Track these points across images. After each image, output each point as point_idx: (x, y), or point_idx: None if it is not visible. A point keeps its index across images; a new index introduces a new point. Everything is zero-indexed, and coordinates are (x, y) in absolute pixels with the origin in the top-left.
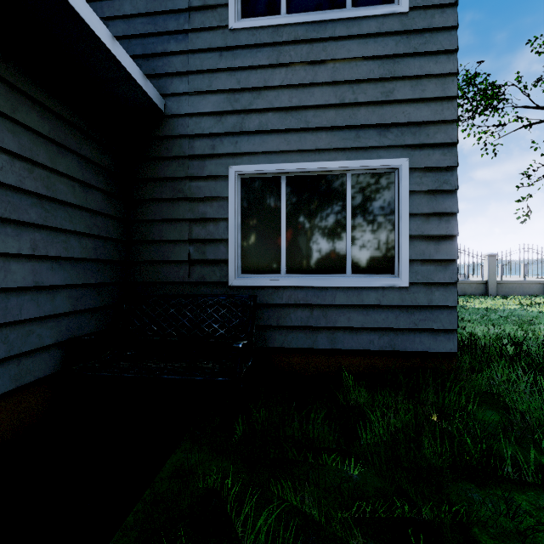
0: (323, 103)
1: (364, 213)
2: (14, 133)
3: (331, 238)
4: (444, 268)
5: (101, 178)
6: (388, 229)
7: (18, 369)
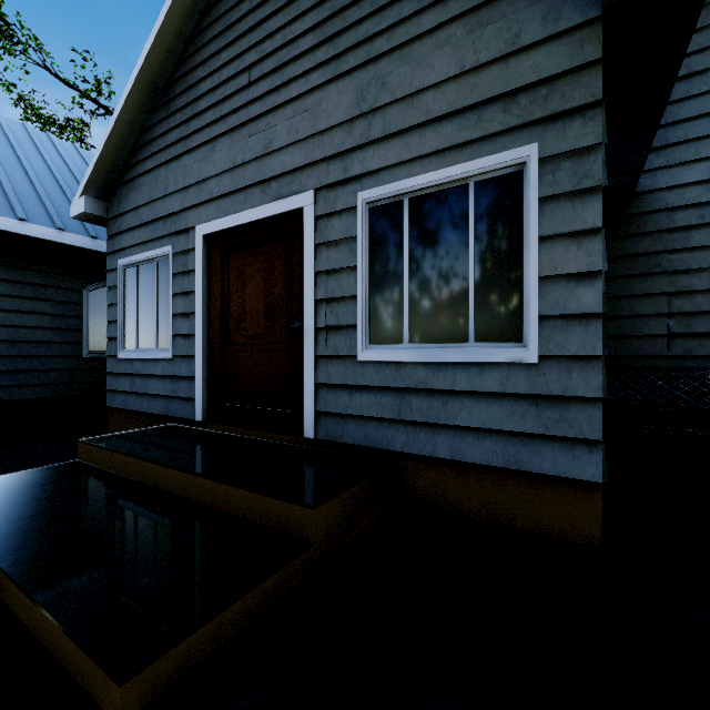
0: None
1: None
2: None
3: None
4: None
5: None
6: None
7: None
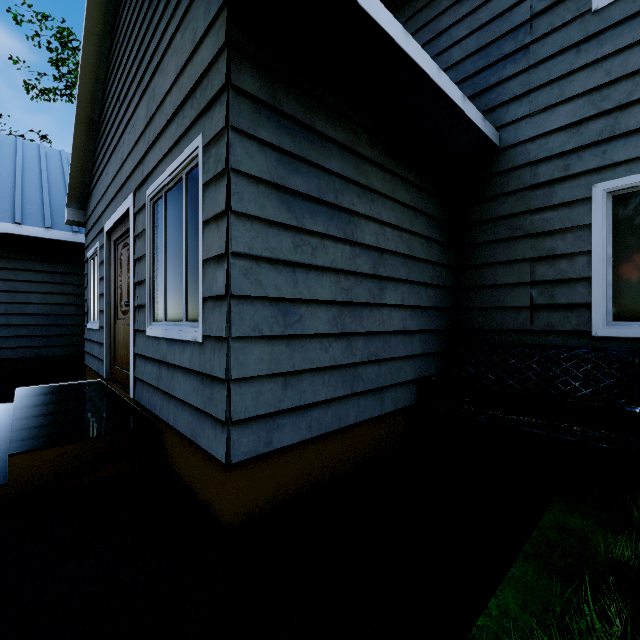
0: None
1: None
2: (393, 209)
3: None
4: None
5: (438, 230)
6: None
7: (395, 395)
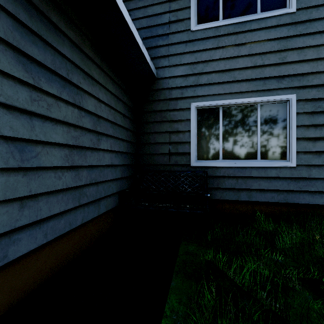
0: (244, 66)
1: (268, 126)
2: (105, 94)
3: (248, 140)
4: (318, 156)
5: (129, 112)
6: (282, 135)
7: (106, 202)
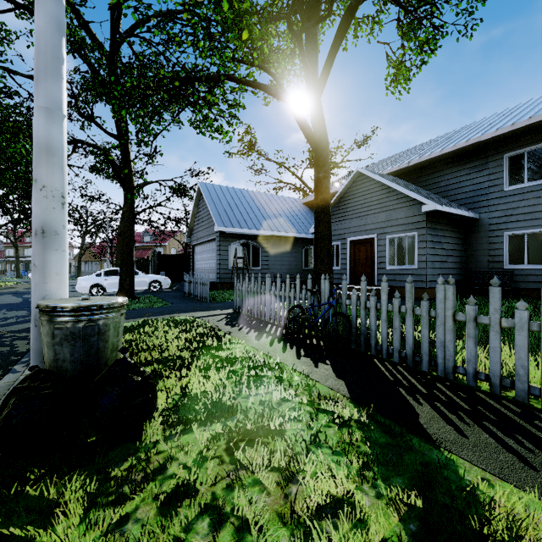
0: (541, 210)
1: None
2: (450, 239)
3: None
4: None
5: (461, 241)
6: None
7: None
